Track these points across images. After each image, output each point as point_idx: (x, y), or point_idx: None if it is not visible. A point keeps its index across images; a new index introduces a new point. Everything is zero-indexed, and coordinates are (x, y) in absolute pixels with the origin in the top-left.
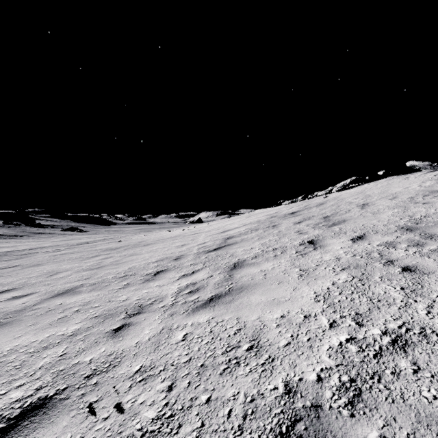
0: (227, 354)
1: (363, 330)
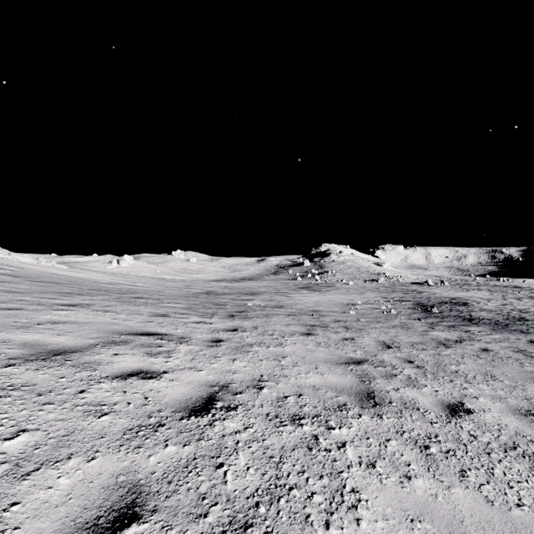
0: (5, 394)
1: None
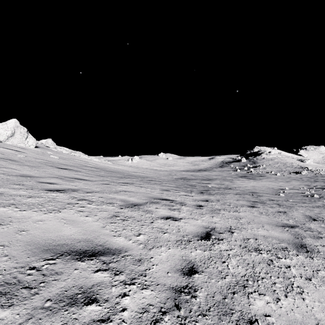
0: (127, 219)
1: (81, 203)
